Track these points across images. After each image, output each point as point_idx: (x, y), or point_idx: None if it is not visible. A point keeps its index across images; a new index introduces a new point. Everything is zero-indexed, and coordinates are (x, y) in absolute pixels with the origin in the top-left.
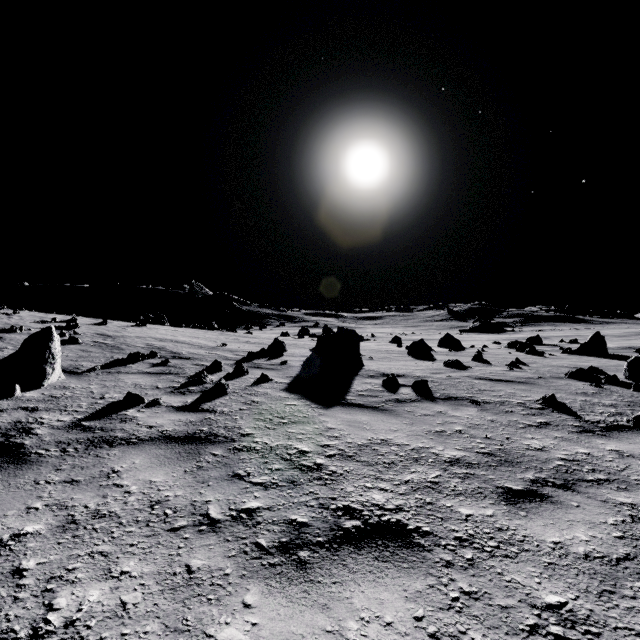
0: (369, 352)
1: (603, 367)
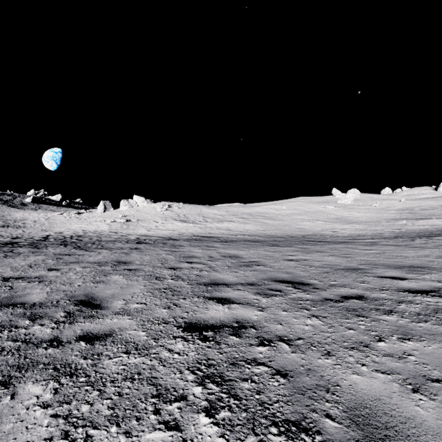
0: None
1: None
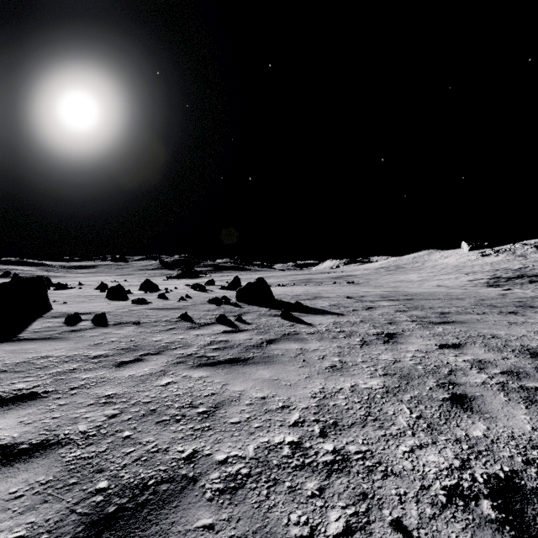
0: (65, 298)
1: (232, 296)
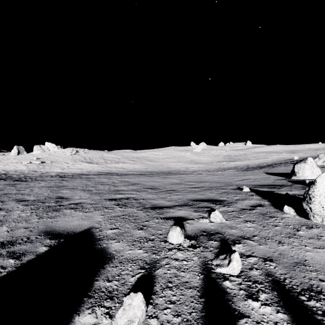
0: None
1: None
